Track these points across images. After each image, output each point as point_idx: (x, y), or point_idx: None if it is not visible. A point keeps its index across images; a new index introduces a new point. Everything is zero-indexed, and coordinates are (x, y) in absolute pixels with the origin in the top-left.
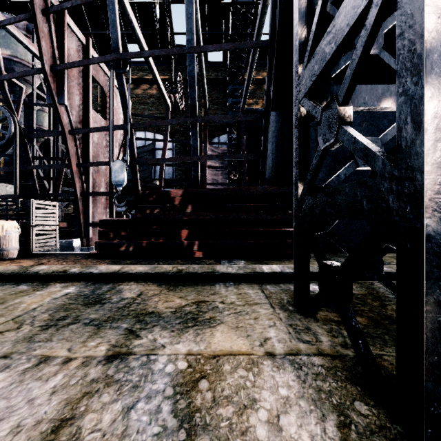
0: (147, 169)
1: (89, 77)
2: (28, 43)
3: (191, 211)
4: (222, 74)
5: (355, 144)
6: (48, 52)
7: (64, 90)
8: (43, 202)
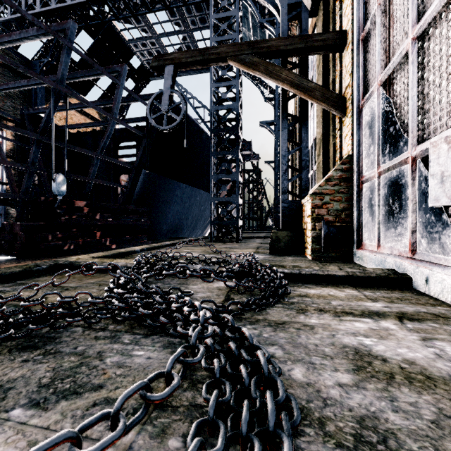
0: None
1: None
2: None
3: (99, 218)
4: None
5: (230, 216)
6: None
7: None
8: None
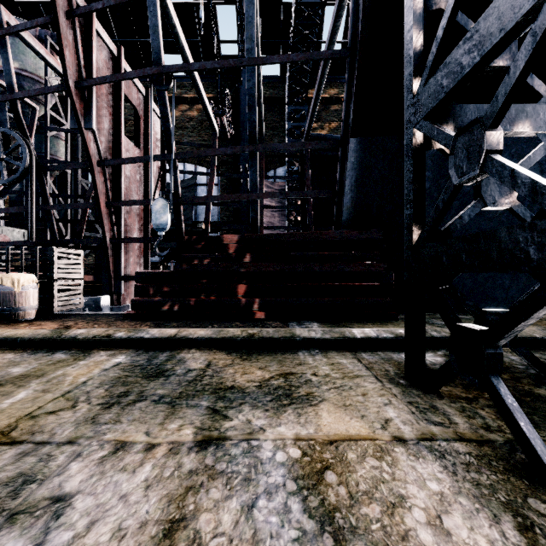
0: (186, 209)
1: (120, 95)
2: (45, 54)
3: (250, 262)
4: (279, 92)
5: (514, 178)
6: (73, 64)
7: (92, 112)
8: (66, 250)
